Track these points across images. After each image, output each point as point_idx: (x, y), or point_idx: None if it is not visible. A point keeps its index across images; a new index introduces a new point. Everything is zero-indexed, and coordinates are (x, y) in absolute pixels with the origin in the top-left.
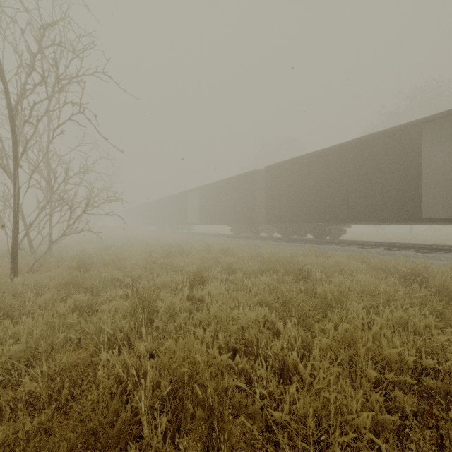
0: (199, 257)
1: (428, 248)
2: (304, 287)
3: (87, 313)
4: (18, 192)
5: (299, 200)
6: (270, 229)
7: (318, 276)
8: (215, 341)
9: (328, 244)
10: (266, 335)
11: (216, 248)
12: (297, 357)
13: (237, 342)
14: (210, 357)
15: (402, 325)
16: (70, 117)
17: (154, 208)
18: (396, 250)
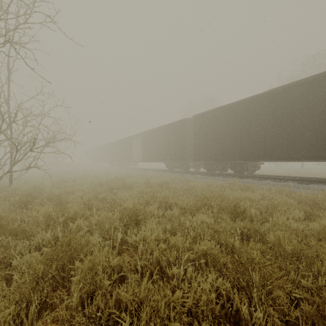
0: (138, 191)
1: None
2: (242, 225)
3: None
4: None
5: (222, 142)
6: (197, 166)
7: (252, 212)
8: None
9: (246, 178)
10: None
11: (154, 182)
12: None
13: None
14: None
15: None
16: None
17: (107, 149)
18: (309, 184)
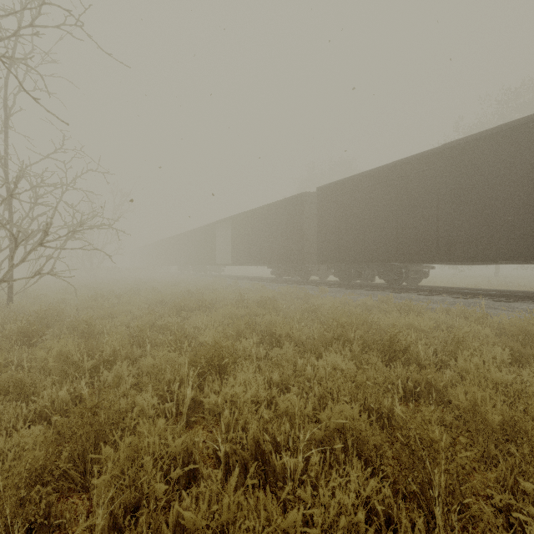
0: (225, 313)
1: None
2: (403, 374)
3: None
4: None
5: (366, 232)
6: (323, 271)
7: (421, 351)
8: None
9: (405, 292)
10: None
11: (252, 298)
12: None
13: None
14: None
15: None
16: None
17: (175, 245)
18: (512, 301)
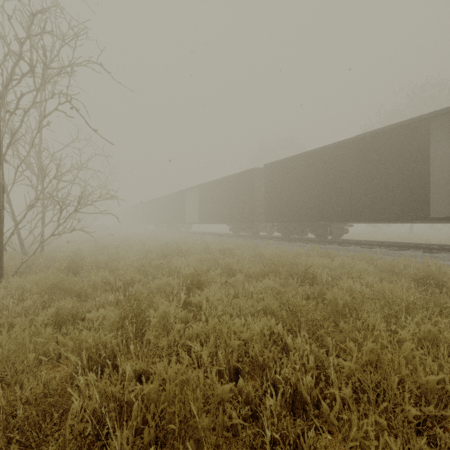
0: (197, 258)
1: (435, 248)
2: (309, 290)
3: (72, 322)
4: (3, 189)
5: (300, 199)
6: (269, 229)
7: (323, 279)
8: (214, 360)
9: (329, 244)
10: (274, 352)
11: (215, 248)
12: (312, 383)
13: (239, 358)
14: (208, 387)
15: (431, 341)
16: (56, 107)
17: (152, 207)
18: (402, 250)
